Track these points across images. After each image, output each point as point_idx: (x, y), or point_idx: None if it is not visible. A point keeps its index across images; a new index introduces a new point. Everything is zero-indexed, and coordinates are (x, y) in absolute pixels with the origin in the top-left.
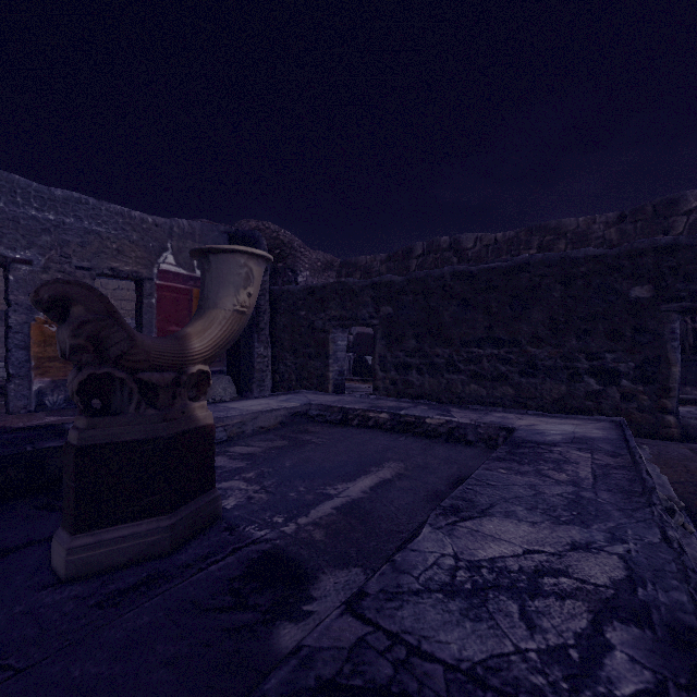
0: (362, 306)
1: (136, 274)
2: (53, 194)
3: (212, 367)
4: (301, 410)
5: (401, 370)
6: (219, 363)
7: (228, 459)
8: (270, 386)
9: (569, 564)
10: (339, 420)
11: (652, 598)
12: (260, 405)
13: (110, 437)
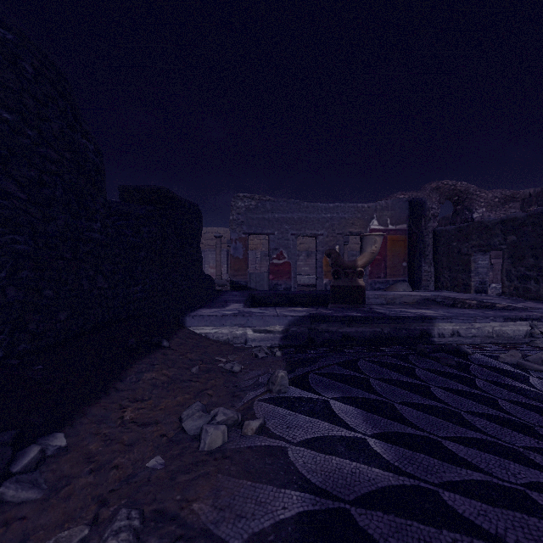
0: (493, 237)
1: (360, 233)
2: (329, 206)
3: (399, 278)
4: (430, 297)
5: (521, 280)
6: (403, 275)
7: (381, 307)
8: (433, 290)
9: (426, 313)
10: (450, 304)
11: (432, 316)
12: (407, 293)
13: (338, 284)
